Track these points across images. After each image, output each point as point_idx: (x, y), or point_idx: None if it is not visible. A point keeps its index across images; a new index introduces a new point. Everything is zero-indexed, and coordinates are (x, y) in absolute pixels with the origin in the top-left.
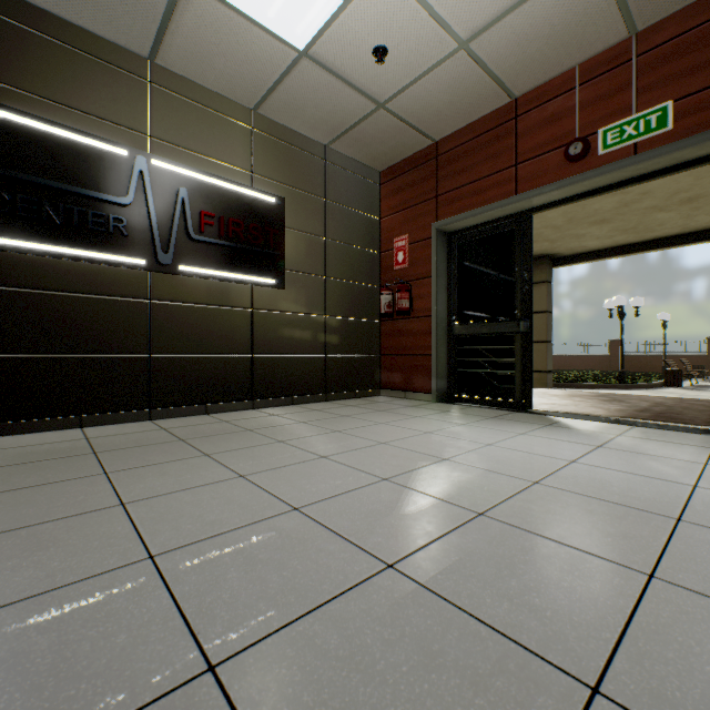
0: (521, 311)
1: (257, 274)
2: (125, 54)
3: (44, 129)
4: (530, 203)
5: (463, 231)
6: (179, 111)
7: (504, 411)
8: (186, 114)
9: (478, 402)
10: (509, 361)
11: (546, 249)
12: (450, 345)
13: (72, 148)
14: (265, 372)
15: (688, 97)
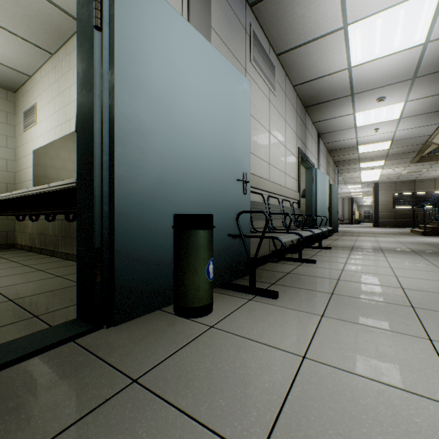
0: None
1: None
2: (430, 179)
3: (419, 193)
4: None
5: None
6: None
7: None
8: None
9: None
10: None
11: None
12: None
13: (423, 194)
14: None
15: None
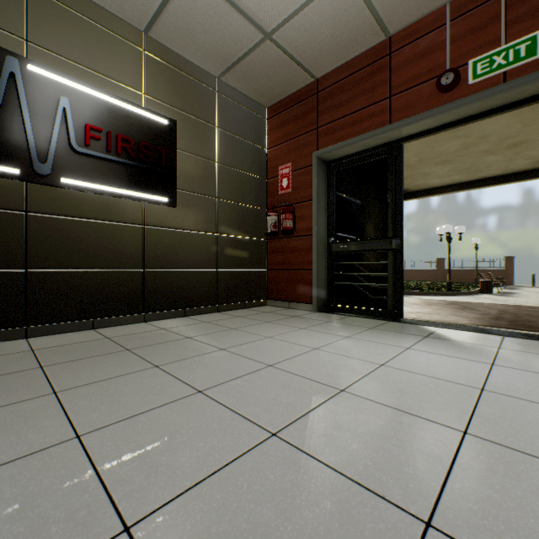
0: (393, 230)
1: (149, 191)
2: None
3: None
4: (403, 132)
5: (340, 159)
6: (61, 20)
7: (379, 320)
8: (70, 25)
9: (354, 311)
10: (382, 275)
11: None
12: (329, 261)
13: None
14: (157, 286)
15: None
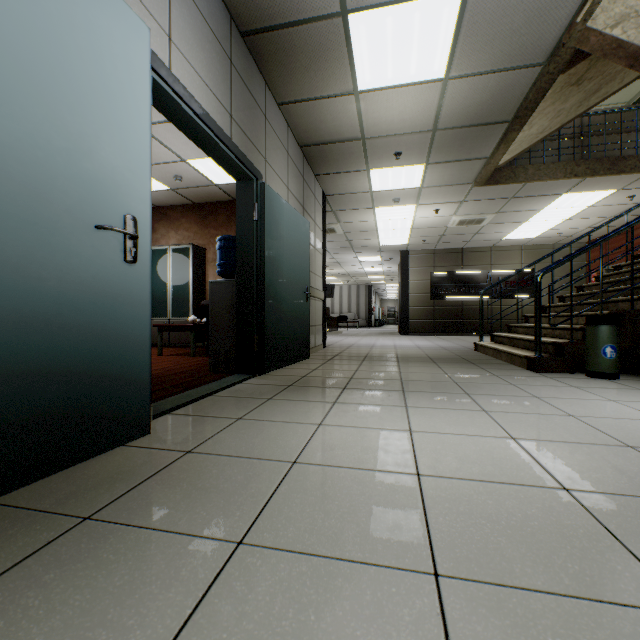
0: None
1: (523, 295)
2: (485, 248)
3: (470, 273)
4: None
5: None
6: (498, 255)
7: None
8: (500, 255)
9: None
10: None
11: None
12: None
13: (475, 275)
14: None
15: None
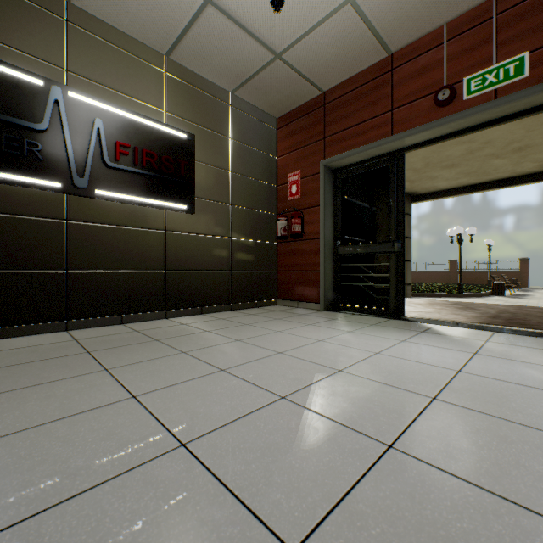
0: (395, 234)
1: (170, 200)
2: None
3: None
4: (404, 143)
5: (346, 167)
6: (95, 50)
7: (381, 318)
8: (103, 54)
9: (359, 310)
10: (385, 276)
11: (407, 188)
12: (336, 263)
13: None
14: (177, 285)
15: (542, 48)
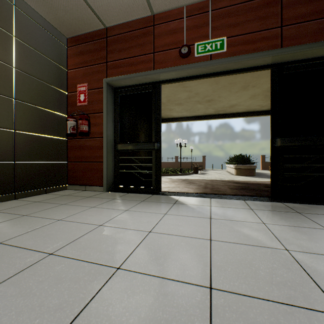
0: (156, 137)
1: None
2: None
3: None
4: (161, 77)
5: (123, 88)
6: None
7: (147, 194)
8: None
9: (132, 189)
10: (149, 165)
11: None
12: (115, 156)
13: None
14: None
15: (232, 37)
